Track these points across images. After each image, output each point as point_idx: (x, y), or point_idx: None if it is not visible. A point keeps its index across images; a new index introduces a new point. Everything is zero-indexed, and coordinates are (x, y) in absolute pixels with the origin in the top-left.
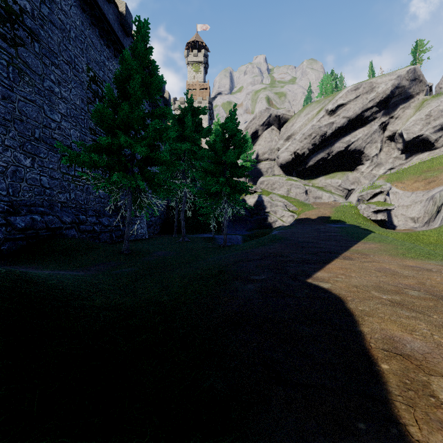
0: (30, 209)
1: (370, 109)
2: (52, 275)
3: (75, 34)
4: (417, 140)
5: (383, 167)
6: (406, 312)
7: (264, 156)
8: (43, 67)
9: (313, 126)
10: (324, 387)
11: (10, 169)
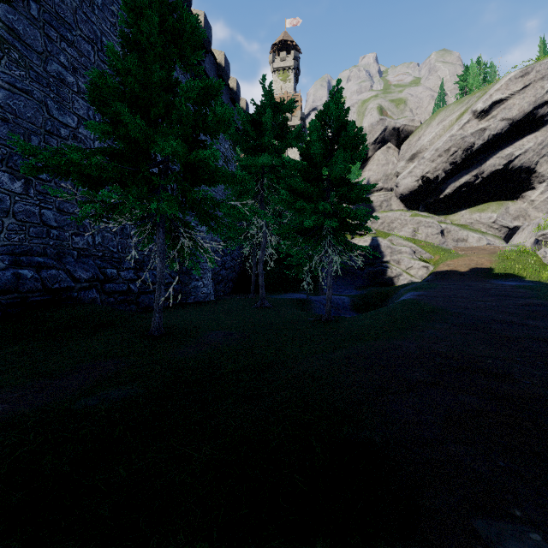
0: (17, 259)
1: None
2: None
3: (103, 1)
4: None
5: None
6: None
7: (377, 185)
8: (47, 42)
9: (452, 136)
10: None
11: None
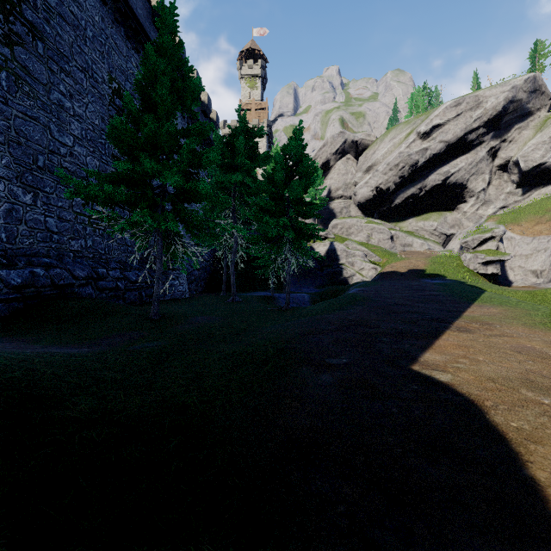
0: (30, 260)
1: (476, 131)
2: (26, 358)
3: (93, 33)
4: (537, 170)
5: (492, 206)
6: None
7: (338, 193)
8: (50, 74)
9: (400, 153)
10: None
11: (3, 207)
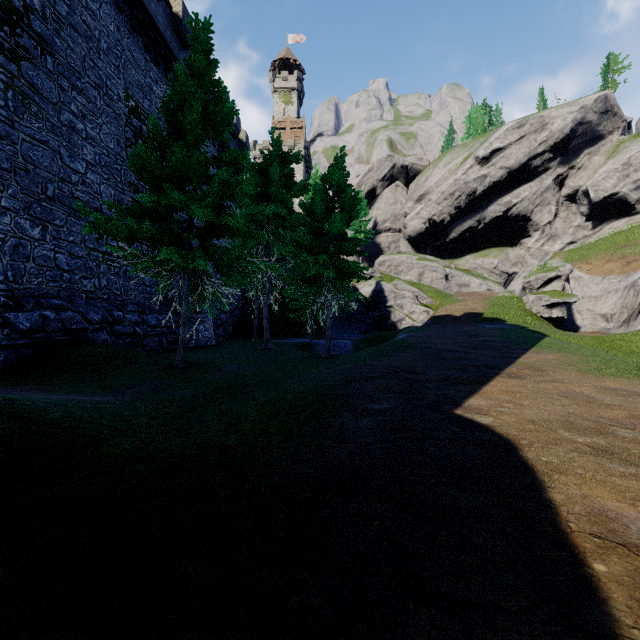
0: (39, 302)
1: (541, 156)
2: (59, 403)
3: (108, 45)
4: (609, 201)
5: (559, 241)
6: (620, 466)
7: (385, 225)
8: (60, 92)
9: (456, 181)
10: (500, 609)
11: (9, 242)
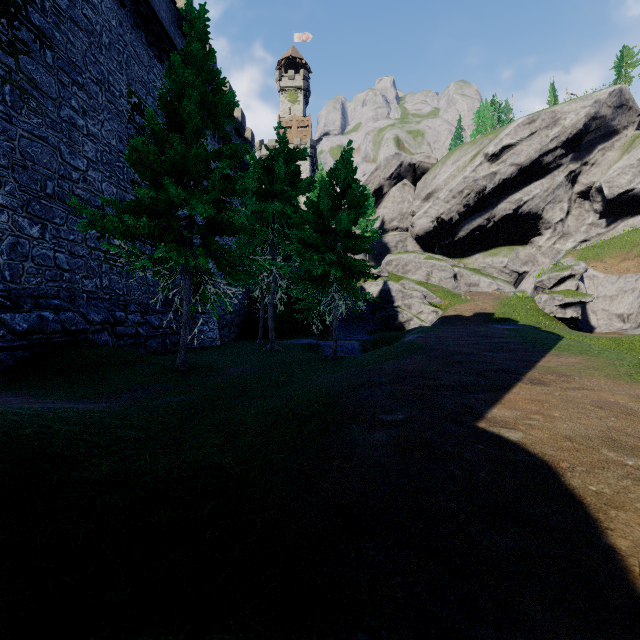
0: (37, 302)
1: (552, 152)
2: (37, 414)
3: (110, 40)
4: (624, 198)
5: (571, 239)
6: None
7: (392, 224)
8: (60, 87)
9: (465, 178)
10: None
11: (6, 241)
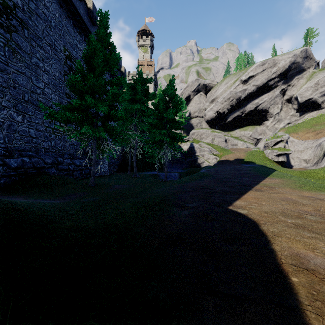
0: (21, 153)
1: (273, 79)
2: (34, 203)
3: (55, 24)
4: (308, 102)
5: (282, 122)
6: (307, 233)
7: (195, 114)
8: (31, 48)
9: (231, 92)
10: (247, 298)
11: (6, 123)
